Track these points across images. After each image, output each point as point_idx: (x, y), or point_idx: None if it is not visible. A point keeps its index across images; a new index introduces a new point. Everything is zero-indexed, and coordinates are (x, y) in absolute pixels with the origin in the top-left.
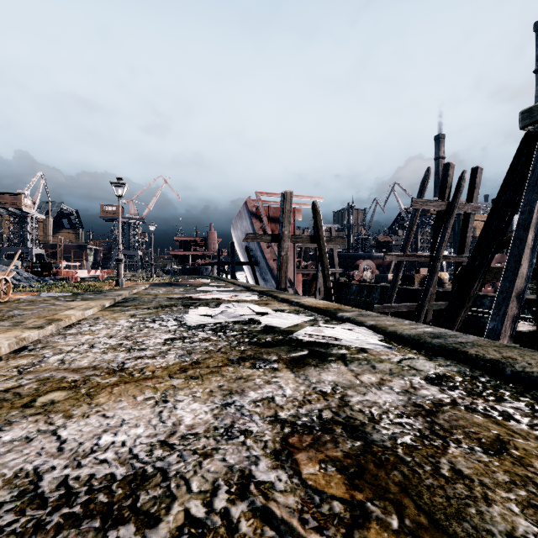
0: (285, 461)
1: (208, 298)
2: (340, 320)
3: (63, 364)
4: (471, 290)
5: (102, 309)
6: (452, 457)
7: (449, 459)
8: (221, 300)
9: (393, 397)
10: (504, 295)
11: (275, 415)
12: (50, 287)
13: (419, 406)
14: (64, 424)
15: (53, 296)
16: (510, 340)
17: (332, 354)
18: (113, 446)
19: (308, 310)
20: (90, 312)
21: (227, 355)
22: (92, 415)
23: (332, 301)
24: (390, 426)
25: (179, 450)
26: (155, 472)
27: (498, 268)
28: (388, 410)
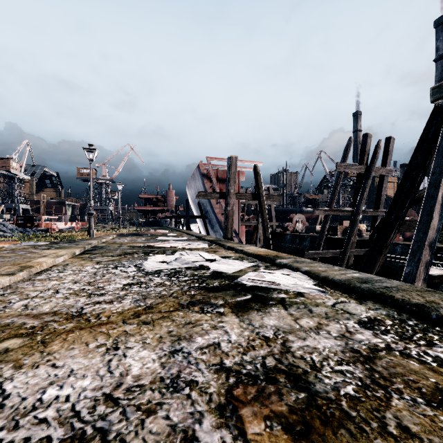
0: (229, 417)
1: (165, 246)
2: (278, 266)
3: (26, 309)
4: (388, 239)
5: (72, 257)
6: (397, 411)
7: (394, 413)
8: (176, 248)
9: (332, 342)
10: (418, 244)
11: (220, 363)
12: (30, 237)
13: (356, 352)
14: (12, 375)
15: (32, 245)
16: (424, 282)
17: (273, 298)
18: (55, 402)
19: (250, 257)
20: (61, 259)
21: (178, 299)
22: (42, 365)
23: (270, 248)
24: (332, 375)
25: (122, 406)
26: (95, 433)
27: (410, 221)
28: (328, 356)
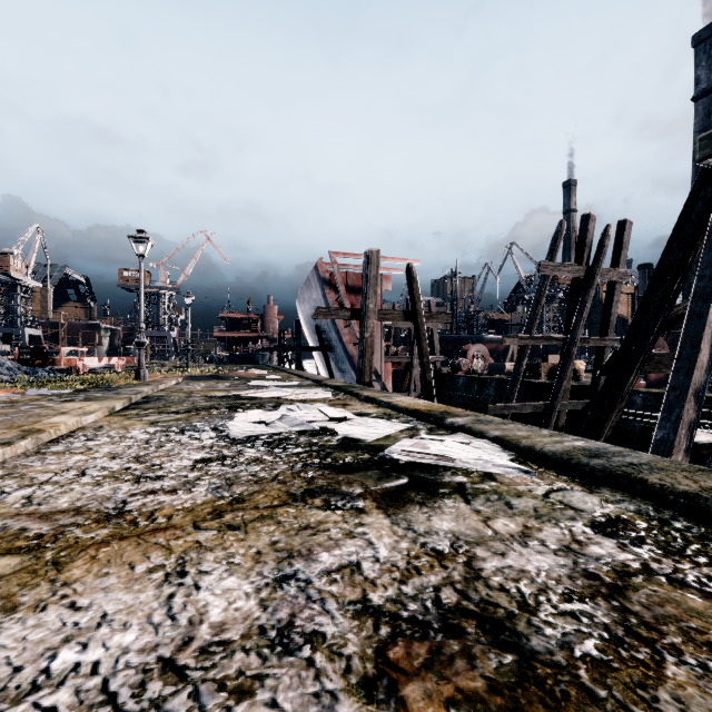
0: (384, 703)
1: (263, 396)
2: (449, 429)
3: (29, 505)
4: (625, 385)
5: (109, 414)
6: (677, 687)
7: (672, 691)
8: (281, 399)
9: (550, 559)
10: (677, 393)
11: (363, 600)
12: (41, 382)
13: (593, 577)
14: None
15: (44, 394)
16: (686, 455)
17: (444, 483)
18: (74, 675)
19: (403, 414)
20: (91, 418)
21: (287, 486)
22: (53, 605)
23: (433, 399)
24: (556, 619)
25: (193, 683)
26: None
27: (661, 355)
28: (547, 586)
